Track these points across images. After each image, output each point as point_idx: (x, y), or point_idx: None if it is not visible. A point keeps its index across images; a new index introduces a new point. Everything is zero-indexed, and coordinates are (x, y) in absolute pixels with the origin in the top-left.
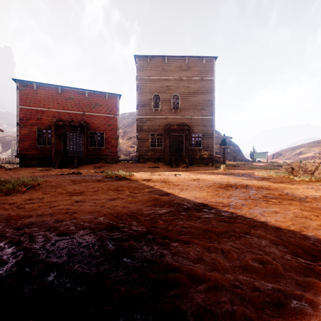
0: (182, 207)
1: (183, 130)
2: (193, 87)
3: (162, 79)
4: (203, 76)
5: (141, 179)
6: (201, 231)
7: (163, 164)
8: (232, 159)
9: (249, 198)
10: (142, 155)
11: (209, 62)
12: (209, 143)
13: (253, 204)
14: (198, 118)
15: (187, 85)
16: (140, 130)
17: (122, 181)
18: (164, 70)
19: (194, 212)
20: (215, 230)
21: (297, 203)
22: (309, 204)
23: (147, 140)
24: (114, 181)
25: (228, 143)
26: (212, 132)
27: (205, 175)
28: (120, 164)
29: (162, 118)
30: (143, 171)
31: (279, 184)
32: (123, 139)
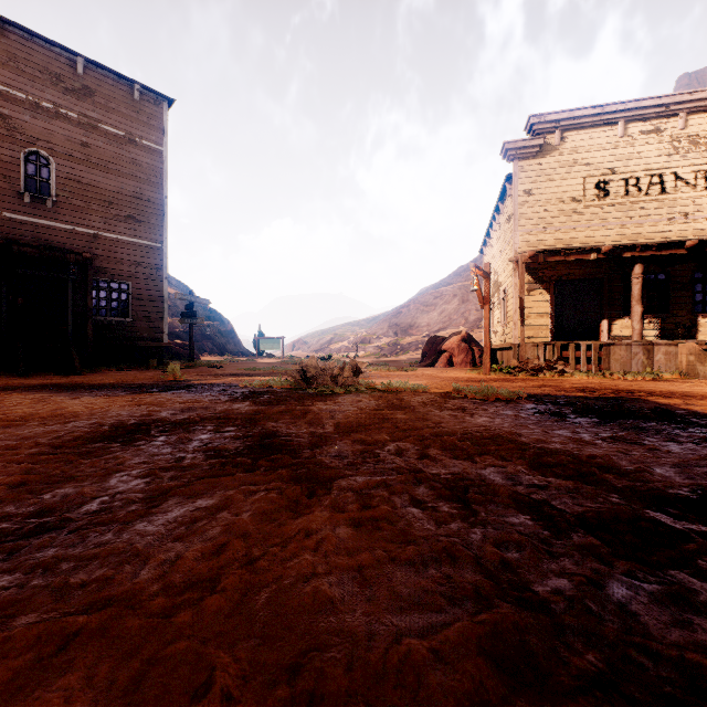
0: None
1: (67, 264)
2: (103, 150)
3: None
4: (135, 133)
5: None
6: None
7: None
8: (217, 350)
9: (175, 466)
10: None
11: (153, 104)
12: (152, 310)
13: (168, 491)
14: (121, 240)
15: (82, 137)
16: None
17: None
18: None
19: None
20: None
21: (286, 459)
22: (309, 454)
23: None
24: None
25: (210, 315)
26: (160, 282)
27: (102, 396)
28: None
29: None
30: None
31: (274, 406)
32: None
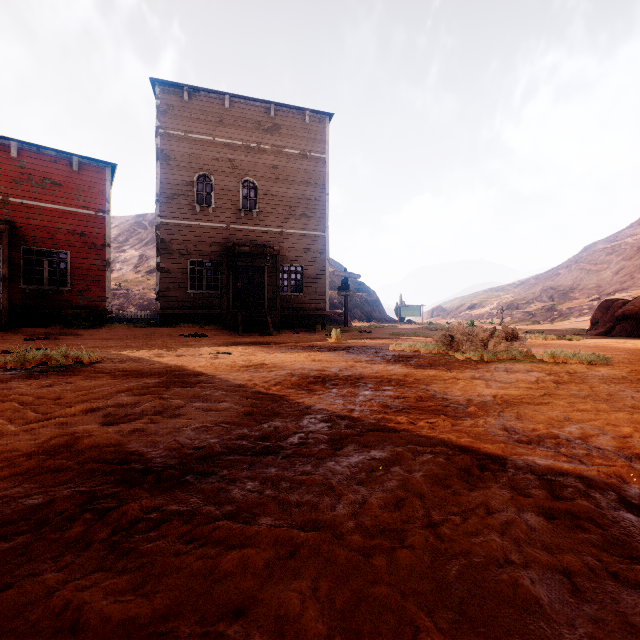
0: (122, 475)
1: (264, 256)
2: (285, 168)
3: (218, 144)
4: (306, 149)
5: (103, 371)
6: (43, 638)
7: (218, 328)
8: (365, 317)
9: (348, 416)
10: (171, 309)
11: (318, 123)
12: (317, 286)
13: (346, 438)
14: (297, 234)
15: (273, 162)
16: (166, 252)
17: (30, 381)
18: (224, 125)
19: (144, 494)
20: (102, 628)
21: (447, 424)
22: (470, 423)
23: (182, 275)
24: (9, 380)
25: (359, 288)
26: (323, 263)
27: (289, 353)
28: (107, 330)
29: (219, 228)
30: (153, 345)
31: (424, 370)
32: (137, 272)
